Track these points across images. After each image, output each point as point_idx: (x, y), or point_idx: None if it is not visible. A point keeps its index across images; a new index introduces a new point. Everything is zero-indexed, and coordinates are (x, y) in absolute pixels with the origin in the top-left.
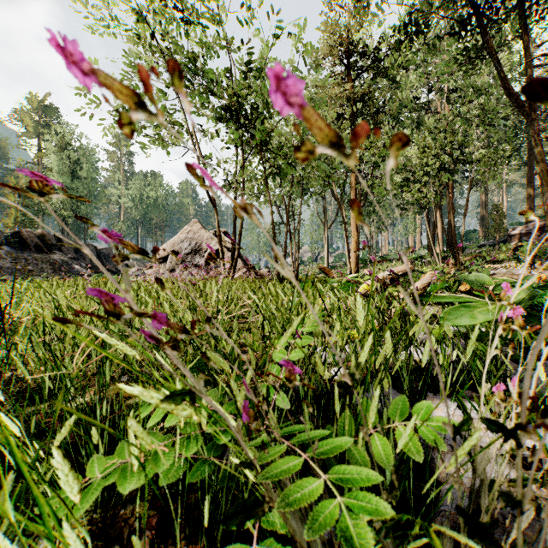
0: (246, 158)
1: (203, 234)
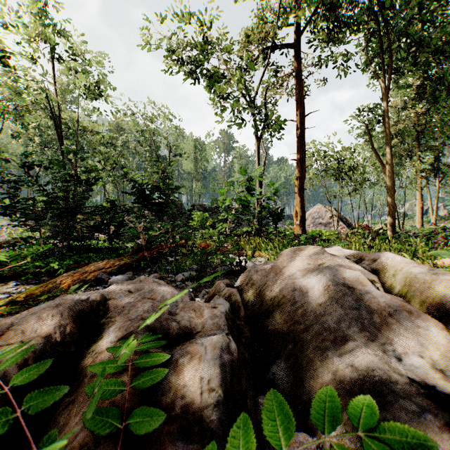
0: (342, 187)
1: (323, 209)
